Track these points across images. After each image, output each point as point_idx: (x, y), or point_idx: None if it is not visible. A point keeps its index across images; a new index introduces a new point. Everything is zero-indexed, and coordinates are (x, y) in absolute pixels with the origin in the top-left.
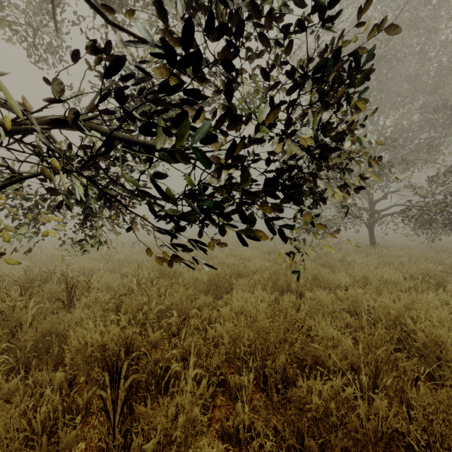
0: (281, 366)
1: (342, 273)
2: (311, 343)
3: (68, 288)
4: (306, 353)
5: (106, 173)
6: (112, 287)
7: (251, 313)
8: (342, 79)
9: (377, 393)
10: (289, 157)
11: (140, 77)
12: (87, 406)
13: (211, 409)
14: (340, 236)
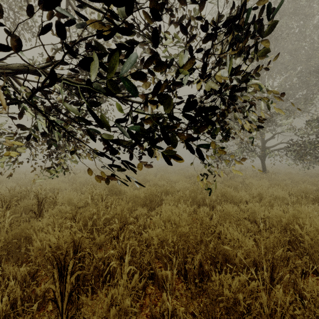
0: (198, 263)
1: (243, 192)
2: (221, 244)
3: (38, 202)
4: (217, 252)
5: (50, 103)
6: (73, 201)
7: (175, 221)
8: (248, 29)
9: (274, 283)
10: (204, 98)
11: (81, 24)
12: (45, 294)
13: (143, 296)
14: (240, 166)
